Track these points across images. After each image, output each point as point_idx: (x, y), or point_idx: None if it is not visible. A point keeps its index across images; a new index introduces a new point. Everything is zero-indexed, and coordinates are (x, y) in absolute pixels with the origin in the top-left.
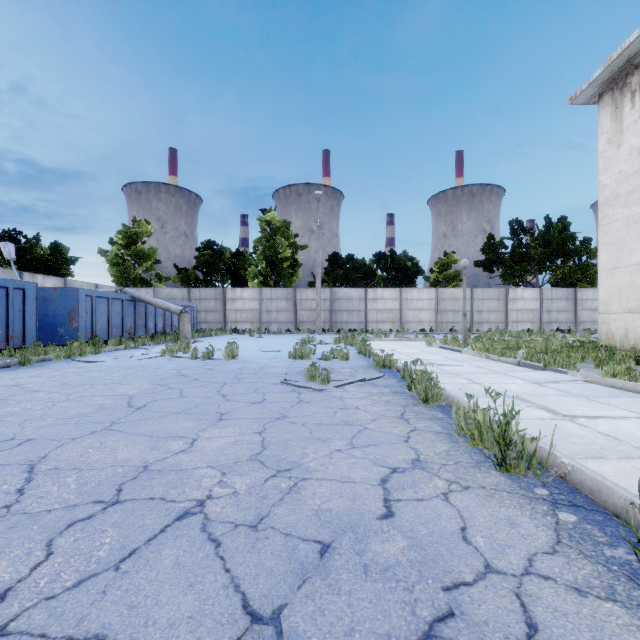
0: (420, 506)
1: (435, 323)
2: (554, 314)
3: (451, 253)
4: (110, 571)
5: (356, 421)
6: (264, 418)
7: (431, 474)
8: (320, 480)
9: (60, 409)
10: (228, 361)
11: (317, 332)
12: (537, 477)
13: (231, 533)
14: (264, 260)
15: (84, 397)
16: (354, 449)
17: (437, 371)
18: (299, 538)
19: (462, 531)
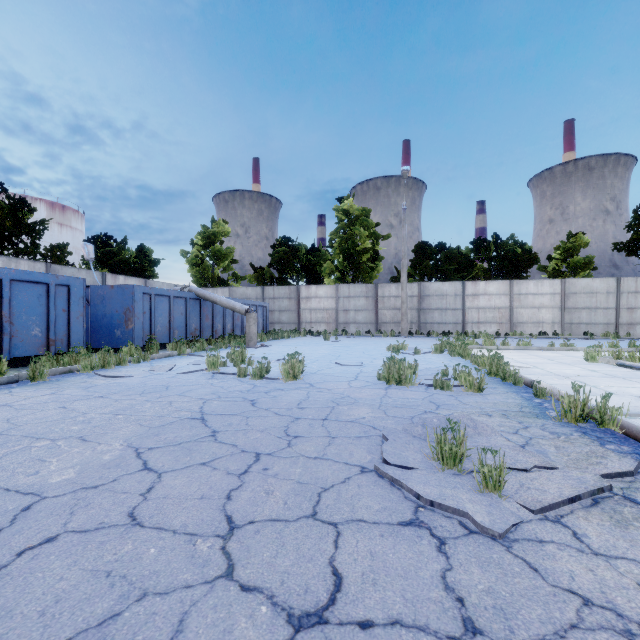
0: None
1: (561, 324)
2: None
3: (580, 234)
4: None
5: None
6: None
7: None
8: None
9: None
10: (287, 383)
11: (402, 335)
12: None
13: None
14: (341, 253)
15: None
16: None
17: None
18: None
19: None
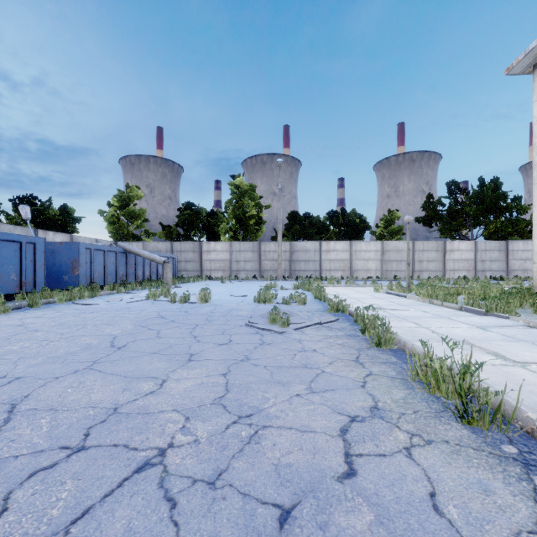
0: (383, 463)
1: (381, 271)
2: (487, 263)
3: (395, 211)
4: (58, 536)
5: (314, 364)
6: (229, 360)
7: (391, 424)
8: (280, 429)
9: (52, 348)
10: (201, 304)
11: (278, 279)
12: (501, 431)
13: (188, 491)
14: (234, 218)
15: (75, 337)
16: (313, 394)
17: (386, 315)
18: (257, 500)
19: (431, 498)
